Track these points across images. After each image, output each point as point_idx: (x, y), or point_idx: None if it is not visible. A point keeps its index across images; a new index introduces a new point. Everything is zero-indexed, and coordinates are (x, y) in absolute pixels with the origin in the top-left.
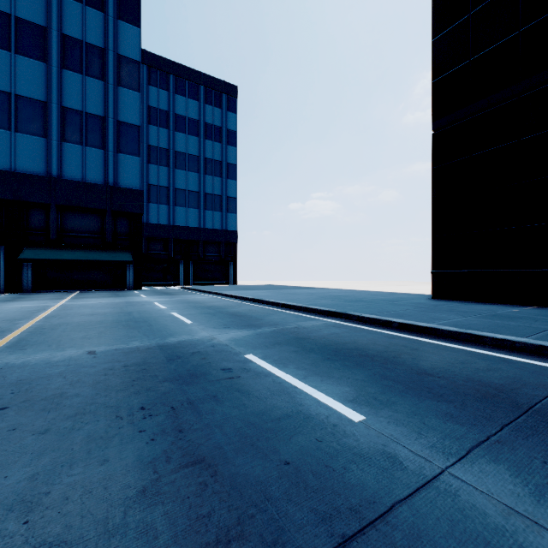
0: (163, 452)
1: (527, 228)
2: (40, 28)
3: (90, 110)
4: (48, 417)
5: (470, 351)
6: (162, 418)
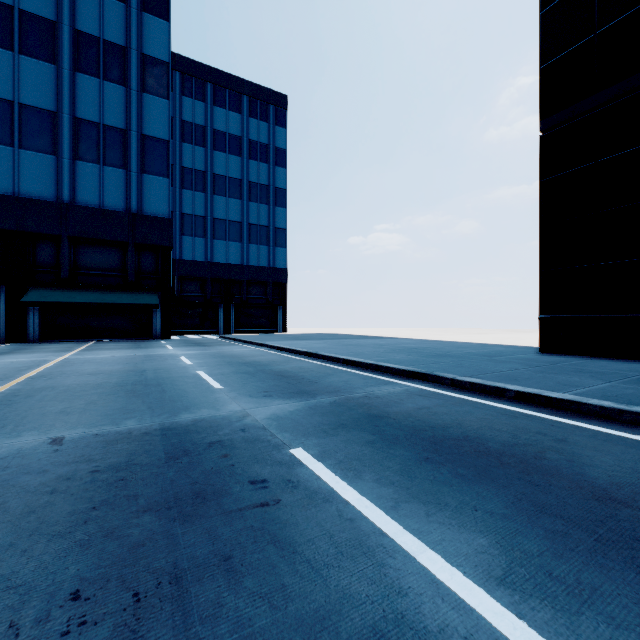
0: None
1: None
2: (49, 23)
3: (109, 122)
4: None
5: None
6: (102, 634)
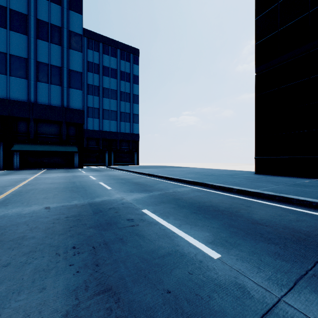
0: (84, 282)
1: (314, 131)
2: (24, 15)
3: (53, 63)
4: (11, 254)
5: (283, 208)
6: (86, 255)
